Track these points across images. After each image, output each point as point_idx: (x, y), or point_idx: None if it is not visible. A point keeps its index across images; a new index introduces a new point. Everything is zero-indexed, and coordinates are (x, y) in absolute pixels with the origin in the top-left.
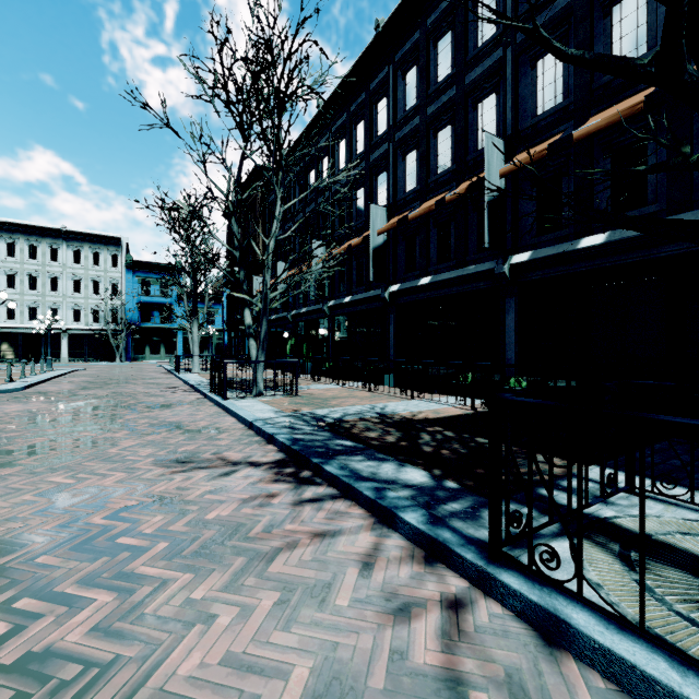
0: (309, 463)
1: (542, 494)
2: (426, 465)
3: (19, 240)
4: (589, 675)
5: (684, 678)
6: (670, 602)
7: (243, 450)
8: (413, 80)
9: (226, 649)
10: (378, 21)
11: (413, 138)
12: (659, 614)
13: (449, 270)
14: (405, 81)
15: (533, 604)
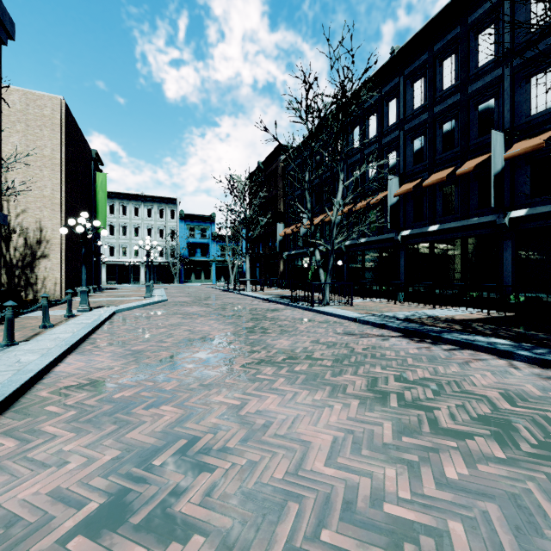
0: (428, 336)
1: None
2: (499, 338)
3: (116, 203)
4: None
5: None
6: None
7: (372, 331)
8: (420, 87)
9: (491, 381)
10: (393, 48)
11: (420, 128)
12: None
13: (453, 220)
14: (413, 88)
15: None
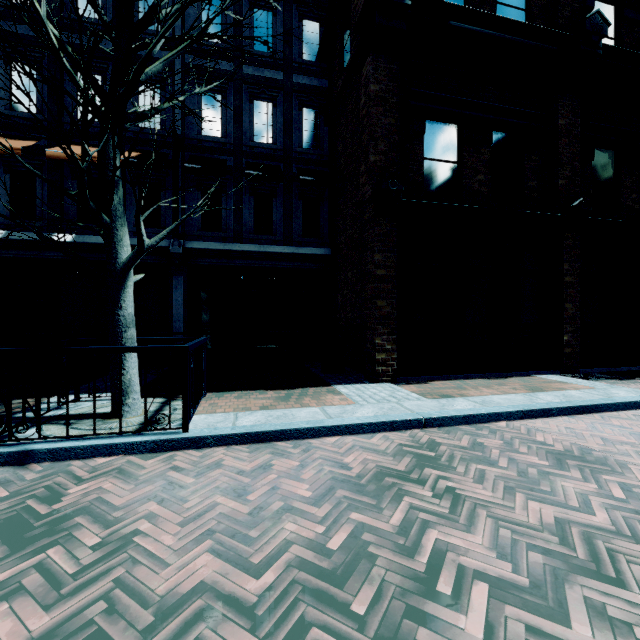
0: None
1: (18, 416)
2: None
3: None
4: (43, 464)
5: (81, 442)
6: (84, 428)
7: None
8: None
9: None
10: None
11: None
12: (78, 432)
13: None
14: None
15: (13, 453)
